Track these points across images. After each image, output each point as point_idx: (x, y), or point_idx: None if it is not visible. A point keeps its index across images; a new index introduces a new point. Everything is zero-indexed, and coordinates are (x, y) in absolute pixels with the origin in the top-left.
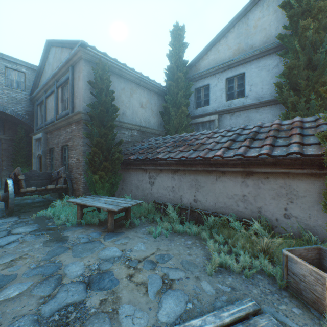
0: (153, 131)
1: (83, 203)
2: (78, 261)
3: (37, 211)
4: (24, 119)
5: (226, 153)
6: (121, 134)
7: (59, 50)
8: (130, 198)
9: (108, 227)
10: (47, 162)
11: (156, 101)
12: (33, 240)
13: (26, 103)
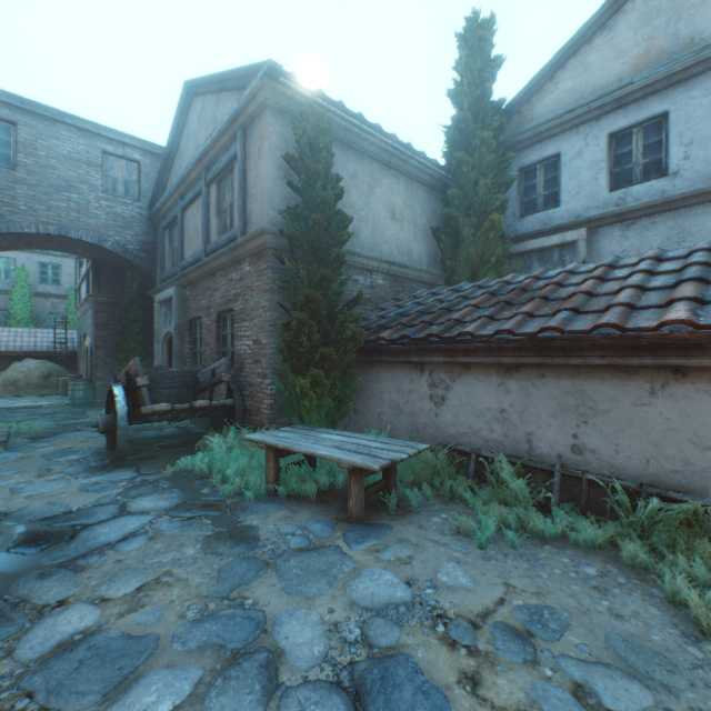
0: (418, 275)
1: (283, 446)
2: (302, 608)
3: (172, 458)
4: (137, 261)
5: (703, 315)
6: (350, 283)
7: (211, 100)
8: (386, 435)
9: (348, 509)
10: (184, 349)
11: (423, 205)
12: (178, 533)
13: (142, 227)
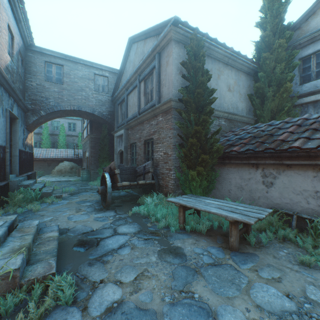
0: (241, 119)
1: (189, 206)
2: (229, 305)
3: (128, 207)
4: (107, 119)
5: None
6: None
7: (141, 44)
8: (238, 202)
9: (230, 242)
10: (127, 157)
11: (243, 83)
12: (143, 246)
13: (109, 105)
